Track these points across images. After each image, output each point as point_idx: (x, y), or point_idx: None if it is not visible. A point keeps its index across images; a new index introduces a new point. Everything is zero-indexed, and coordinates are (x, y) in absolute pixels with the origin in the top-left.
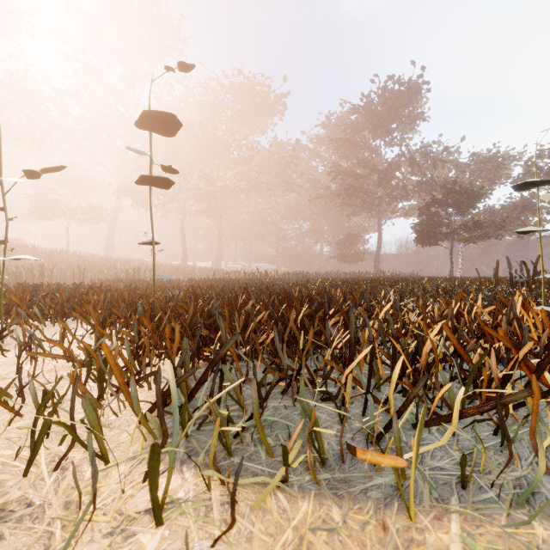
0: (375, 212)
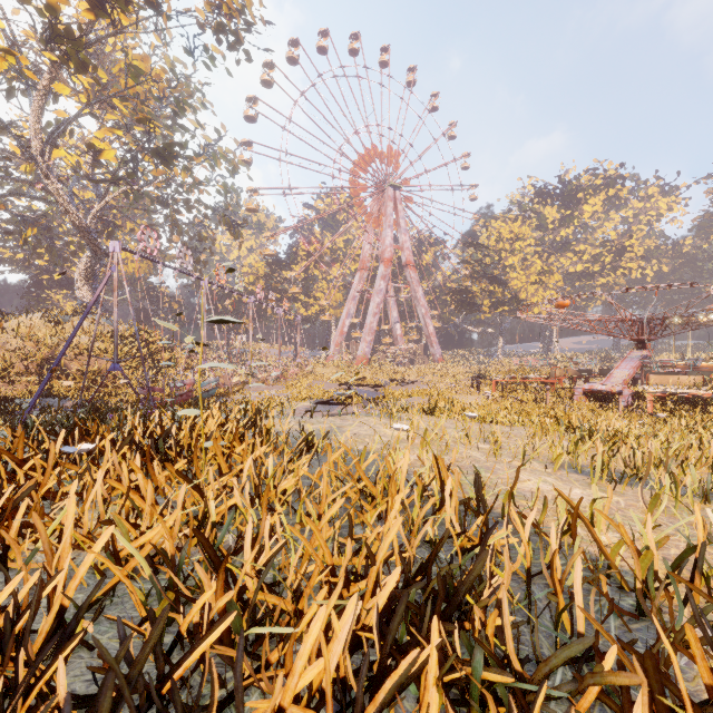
0: None
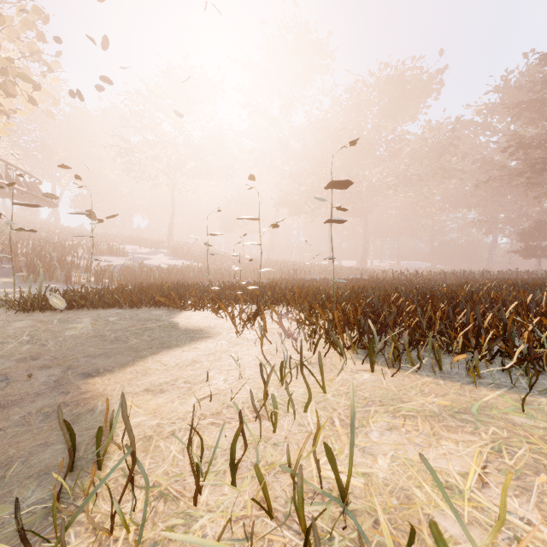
0: None
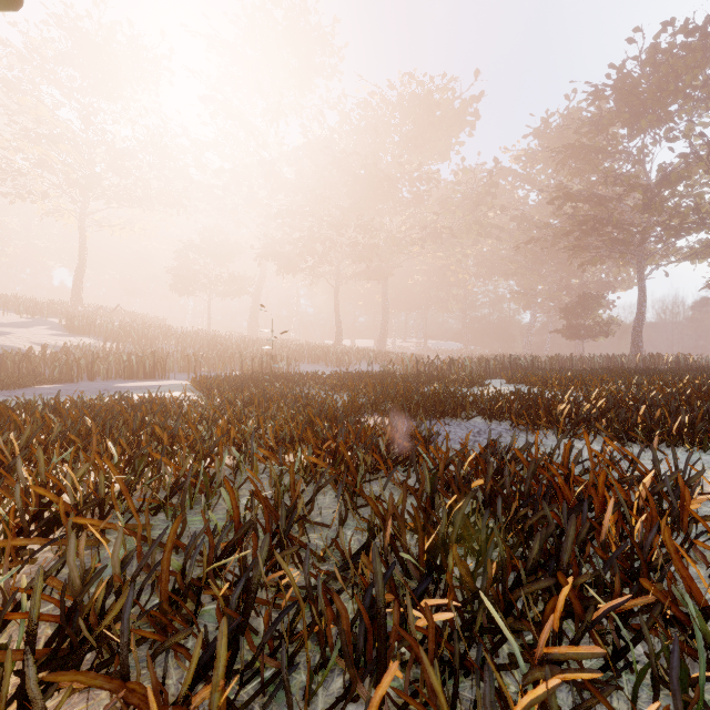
0: (631, 257)
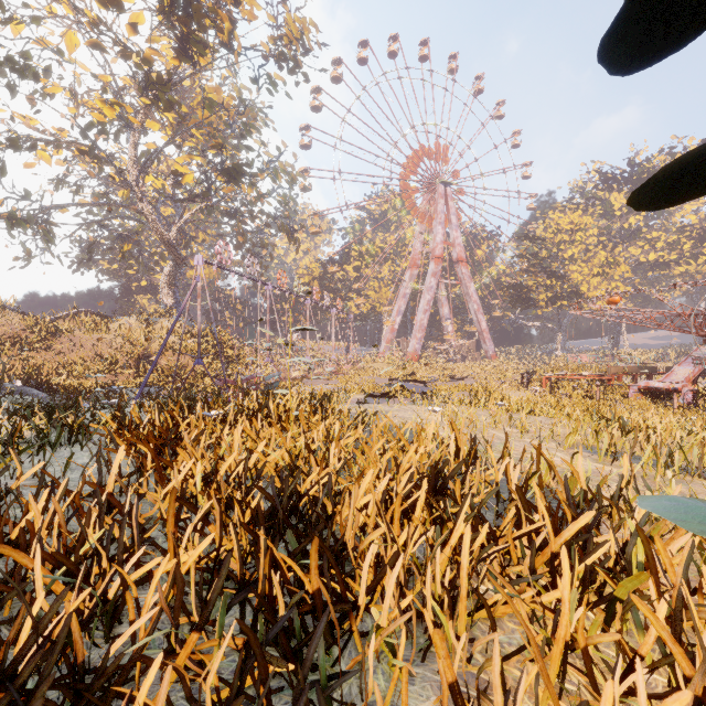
0: None
